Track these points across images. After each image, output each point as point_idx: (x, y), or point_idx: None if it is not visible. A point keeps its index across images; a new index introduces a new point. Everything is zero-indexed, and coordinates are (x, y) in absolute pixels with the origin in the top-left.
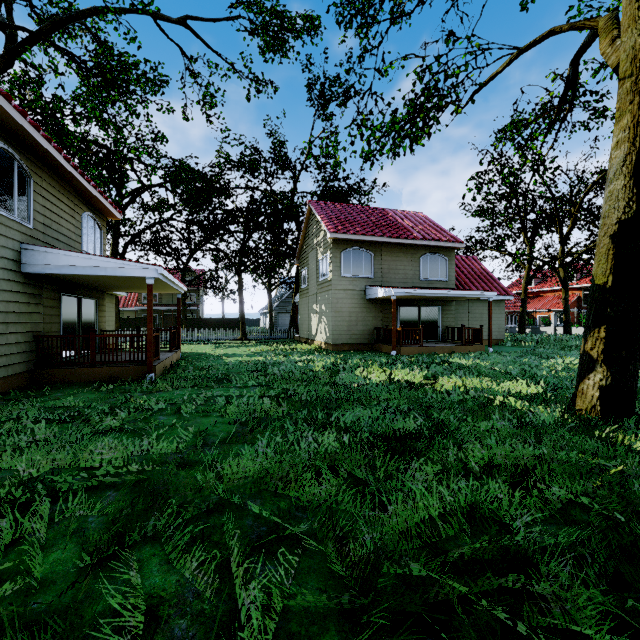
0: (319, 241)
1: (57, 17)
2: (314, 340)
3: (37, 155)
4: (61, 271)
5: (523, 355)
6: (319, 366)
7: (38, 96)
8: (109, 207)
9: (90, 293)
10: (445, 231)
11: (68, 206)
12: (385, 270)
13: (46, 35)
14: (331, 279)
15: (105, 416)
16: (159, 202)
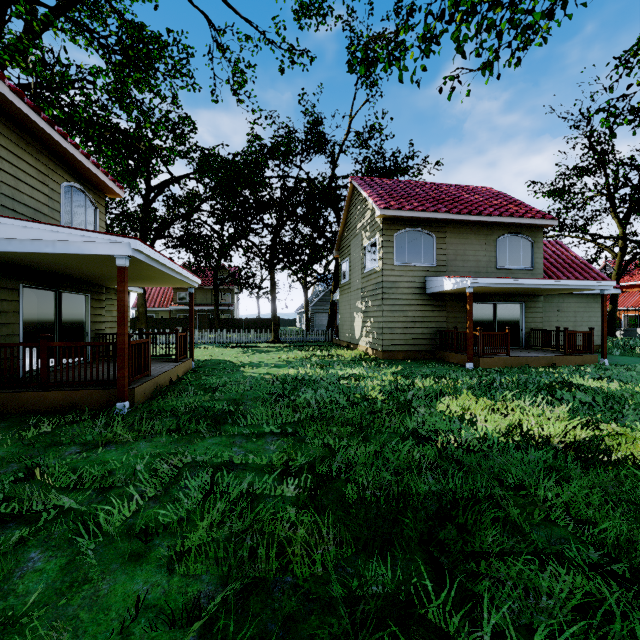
0: (364, 224)
1: None
2: (358, 344)
3: None
4: None
5: None
6: (375, 390)
7: (43, 65)
8: (103, 178)
9: (77, 286)
10: (527, 206)
11: (35, 168)
12: (450, 256)
13: (64, 11)
14: (381, 268)
15: None
16: (187, 193)
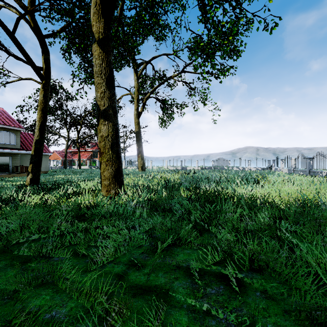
0: None
1: None
2: None
3: None
4: None
5: (45, 176)
6: None
7: None
8: None
9: None
10: (15, 121)
11: None
12: None
13: None
14: None
15: None
16: None
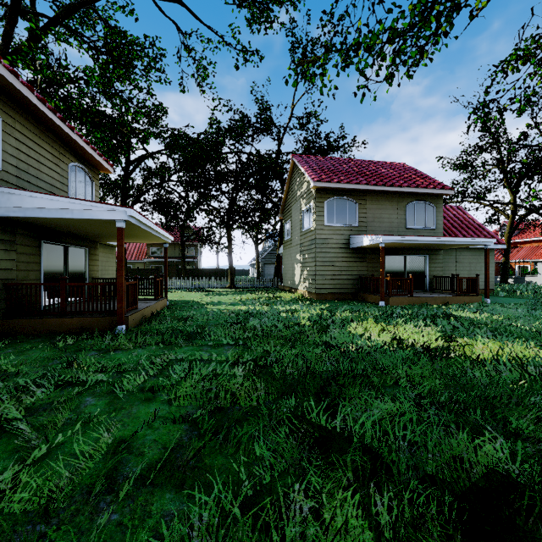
0: (302, 192)
1: (70, 3)
2: (297, 289)
3: (7, 93)
4: (25, 214)
5: (533, 308)
6: (305, 319)
7: (47, 67)
8: (98, 159)
9: (79, 242)
10: (431, 179)
11: (51, 153)
12: (369, 219)
13: (62, 20)
14: (315, 228)
15: (0, 401)
16: (160, 166)
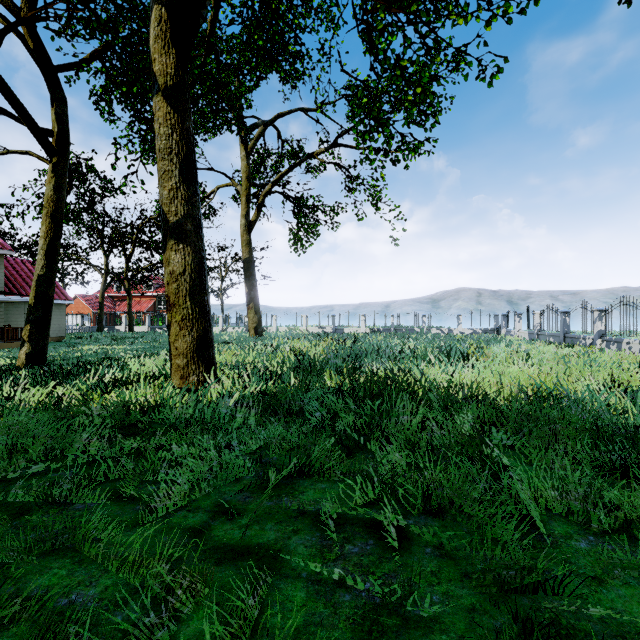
0: None
1: None
2: None
3: None
4: None
5: (59, 347)
6: None
7: None
8: None
9: None
10: None
11: None
12: None
13: None
14: None
15: None
16: None
